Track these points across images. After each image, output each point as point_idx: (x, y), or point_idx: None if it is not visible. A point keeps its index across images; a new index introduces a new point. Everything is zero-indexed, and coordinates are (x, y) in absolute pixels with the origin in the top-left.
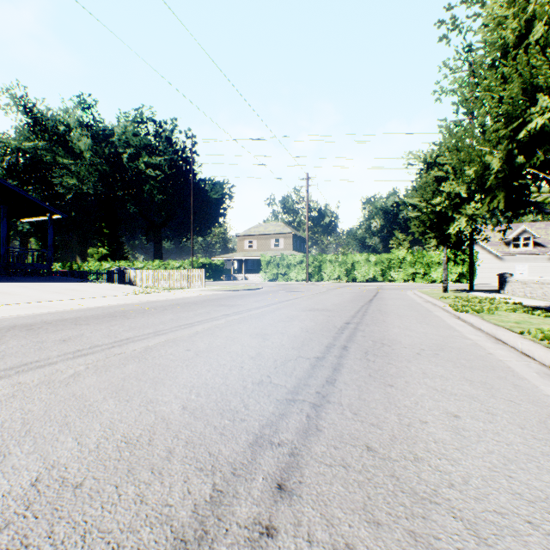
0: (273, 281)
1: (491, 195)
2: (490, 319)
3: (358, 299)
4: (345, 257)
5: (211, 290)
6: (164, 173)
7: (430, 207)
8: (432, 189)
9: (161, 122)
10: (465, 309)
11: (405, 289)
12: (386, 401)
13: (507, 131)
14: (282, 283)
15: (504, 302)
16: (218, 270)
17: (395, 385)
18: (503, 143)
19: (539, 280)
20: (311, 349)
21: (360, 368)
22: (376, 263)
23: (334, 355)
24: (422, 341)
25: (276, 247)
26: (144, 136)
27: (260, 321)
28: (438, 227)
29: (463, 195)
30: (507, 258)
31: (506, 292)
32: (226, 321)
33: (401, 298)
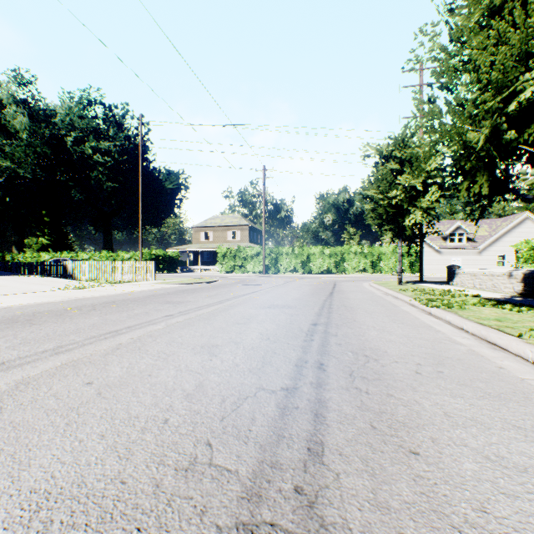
0: (230, 273)
1: (470, 179)
2: (467, 316)
3: (318, 292)
4: (301, 249)
5: (161, 283)
6: (114, 159)
7: (387, 200)
8: (389, 181)
9: (111, 106)
10: (435, 304)
11: (359, 280)
12: (428, 509)
13: (494, 104)
14: (239, 275)
15: (463, 295)
16: (173, 262)
17: (422, 451)
18: (487, 118)
19: (489, 272)
20: (276, 371)
21: (353, 409)
22: (331, 255)
23: (310, 382)
24: (411, 350)
25: (233, 239)
26: (92, 119)
27: (210, 325)
28: (394, 219)
29: (419, 188)
30: (444, 251)
31: (455, 284)
32: (166, 326)
33: (360, 291)
